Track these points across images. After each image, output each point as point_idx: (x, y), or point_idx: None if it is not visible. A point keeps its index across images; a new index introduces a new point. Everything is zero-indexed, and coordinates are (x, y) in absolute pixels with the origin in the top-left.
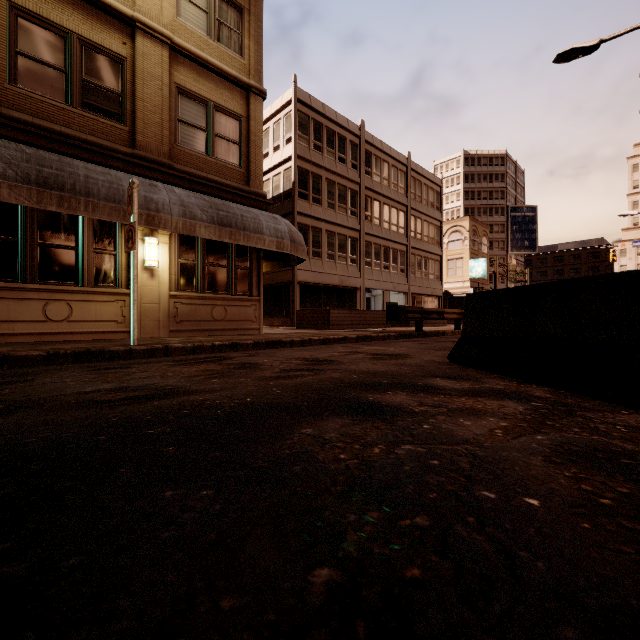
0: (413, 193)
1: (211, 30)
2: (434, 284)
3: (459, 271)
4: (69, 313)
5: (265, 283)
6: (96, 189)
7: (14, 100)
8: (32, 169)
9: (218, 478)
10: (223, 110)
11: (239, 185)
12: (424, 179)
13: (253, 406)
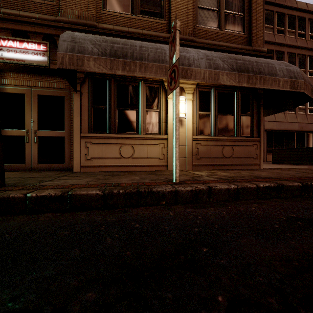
0: None
1: None
2: None
3: None
4: (132, 152)
5: None
6: (146, 54)
7: (105, 19)
8: (108, 46)
9: None
10: None
11: (243, 46)
12: None
13: None
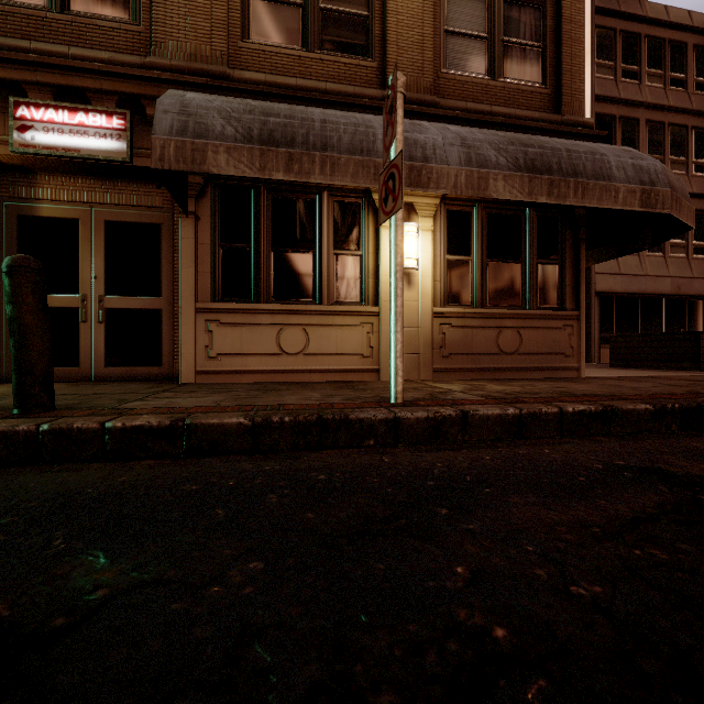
0: None
1: None
2: None
3: None
4: (305, 343)
5: None
6: (335, 137)
7: (247, 61)
8: (255, 121)
9: None
10: None
11: (543, 115)
12: None
13: None
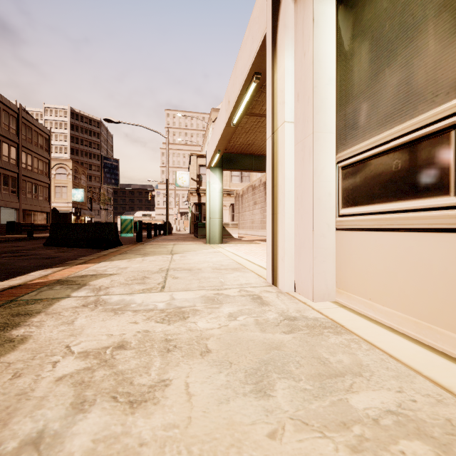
0: (24, 135)
1: None
2: (43, 203)
3: (65, 195)
4: None
5: None
6: None
7: None
8: None
9: None
10: None
11: None
12: (35, 127)
13: None
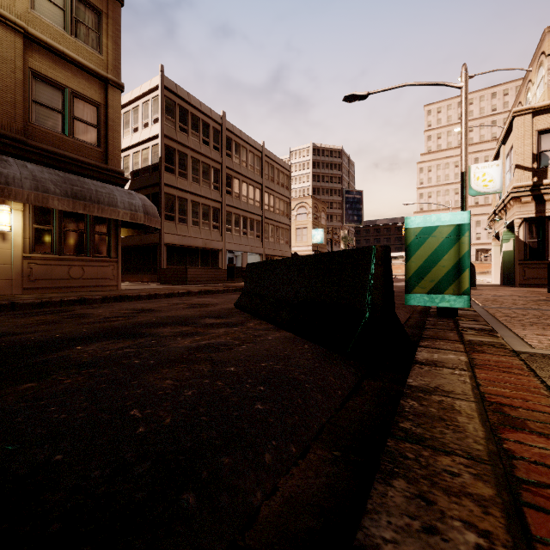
0: (267, 174)
1: (68, 26)
2: (284, 247)
3: (304, 238)
4: None
5: (135, 243)
6: None
7: None
8: None
9: (4, 367)
10: (81, 96)
11: (97, 163)
12: (276, 164)
13: (57, 339)
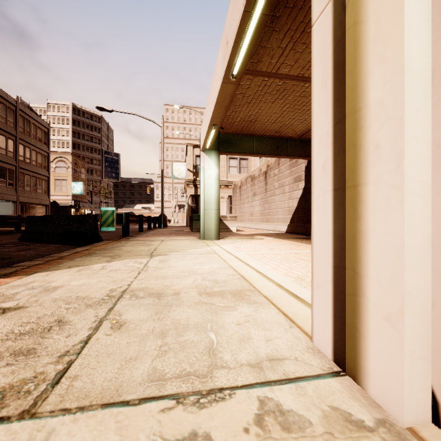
0: (22, 128)
1: None
2: (42, 196)
3: (64, 188)
4: None
5: None
6: None
7: None
8: None
9: None
10: None
11: None
12: (33, 120)
13: None
